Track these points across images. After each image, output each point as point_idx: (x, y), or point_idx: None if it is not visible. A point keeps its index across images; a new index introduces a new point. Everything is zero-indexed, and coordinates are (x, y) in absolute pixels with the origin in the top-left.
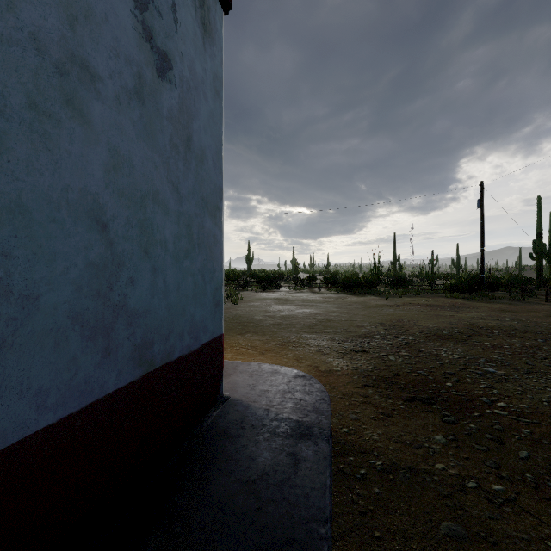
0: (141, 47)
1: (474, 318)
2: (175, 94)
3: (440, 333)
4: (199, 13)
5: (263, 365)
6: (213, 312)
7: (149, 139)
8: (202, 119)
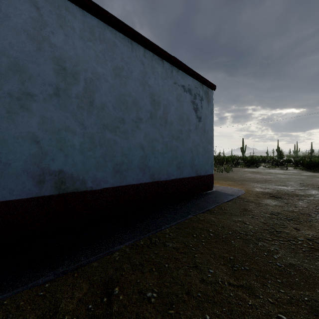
0: (196, 120)
1: None
2: (202, 123)
3: None
4: (207, 100)
5: (228, 187)
6: (210, 167)
7: (197, 134)
8: (208, 123)
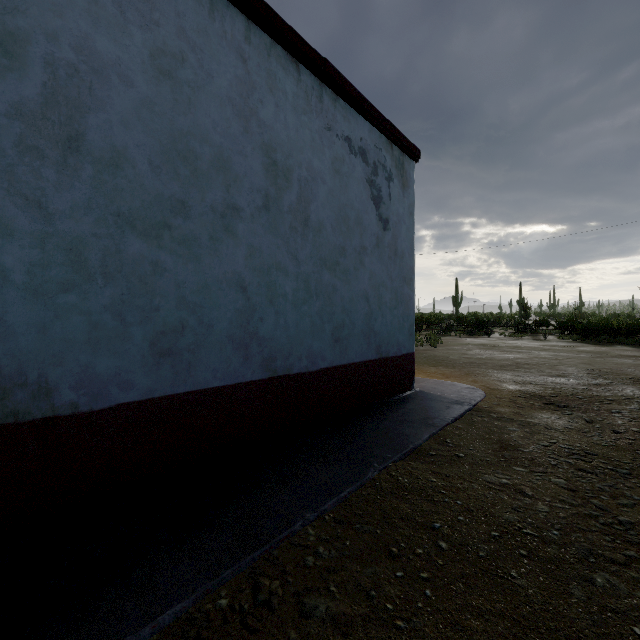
0: (378, 225)
1: None
2: (390, 233)
3: None
4: (401, 181)
5: (445, 381)
6: (408, 338)
7: (380, 260)
8: (402, 235)
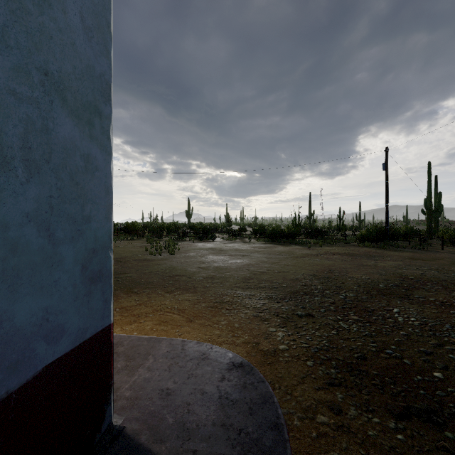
0: None
1: (397, 268)
2: None
3: (377, 287)
4: None
5: (188, 344)
6: (82, 293)
7: None
8: None
